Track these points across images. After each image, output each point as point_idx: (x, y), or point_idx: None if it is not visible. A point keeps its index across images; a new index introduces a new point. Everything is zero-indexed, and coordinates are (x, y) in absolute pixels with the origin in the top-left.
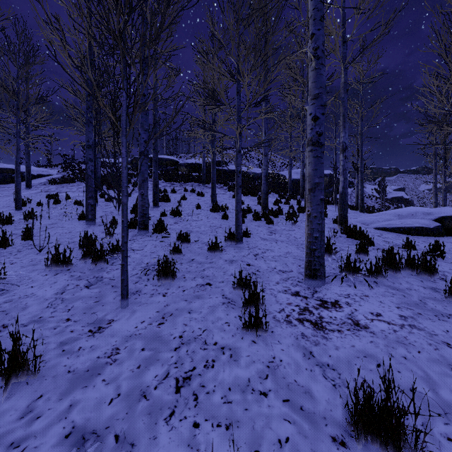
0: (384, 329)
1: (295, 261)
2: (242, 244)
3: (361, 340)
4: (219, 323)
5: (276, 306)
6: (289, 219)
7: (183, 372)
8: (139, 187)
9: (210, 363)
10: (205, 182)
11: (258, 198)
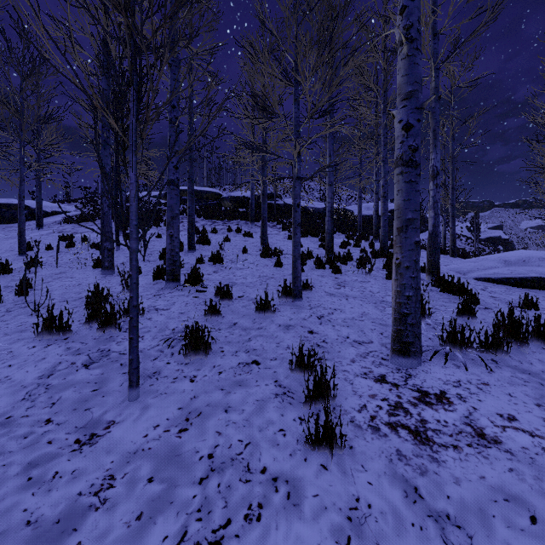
0: (527, 445)
1: (375, 327)
2: (301, 302)
3: (494, 465)
4: (269, 431)
5: (354, 401)
6: (362, 266)
7: (211, 530)
8: (167, 226)
9: (255, 510)
10: (253, 220)
11: (320, 239)
